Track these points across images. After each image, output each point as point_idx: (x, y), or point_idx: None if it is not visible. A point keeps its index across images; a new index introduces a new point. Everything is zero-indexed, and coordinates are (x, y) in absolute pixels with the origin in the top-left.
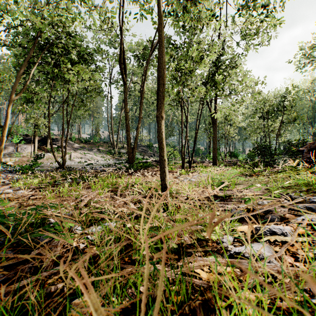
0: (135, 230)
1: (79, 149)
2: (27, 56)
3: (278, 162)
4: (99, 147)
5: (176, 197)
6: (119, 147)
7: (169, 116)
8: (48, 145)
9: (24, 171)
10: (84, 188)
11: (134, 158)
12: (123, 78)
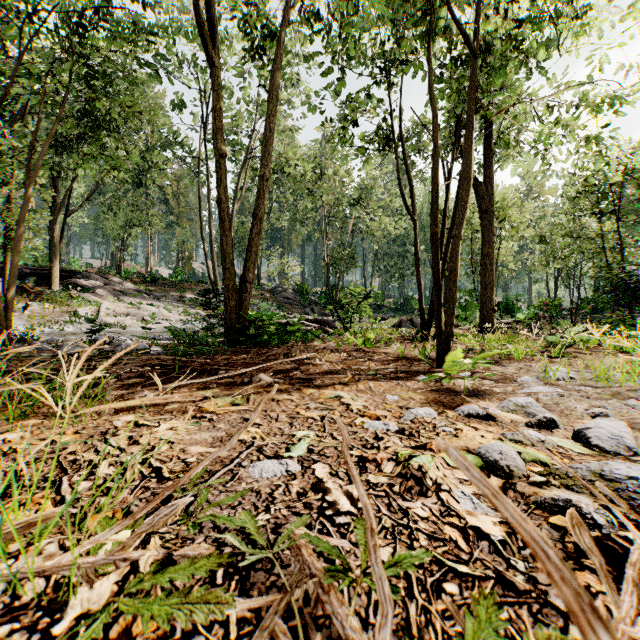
0: None
1: (132, 296)
2: None
3: None
4: (185, 293)
5: None
6: None
7: (347, 224)
8: (54, 286)
9: None
10: None
11: (247, 308)
12: (208, 44)
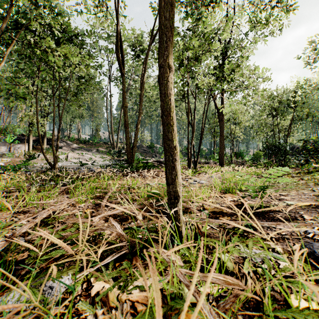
0: (104, 316)
1: (77, 150)
2: (2, 32)
3: (293, 162)
4: (99, 148)
5: (188, 208)
6: (120, 147)
7: None
8: (44, 145)
9: (7, 171)
10: (63, 193)
11: (134, 157)
12: (121, 69)
